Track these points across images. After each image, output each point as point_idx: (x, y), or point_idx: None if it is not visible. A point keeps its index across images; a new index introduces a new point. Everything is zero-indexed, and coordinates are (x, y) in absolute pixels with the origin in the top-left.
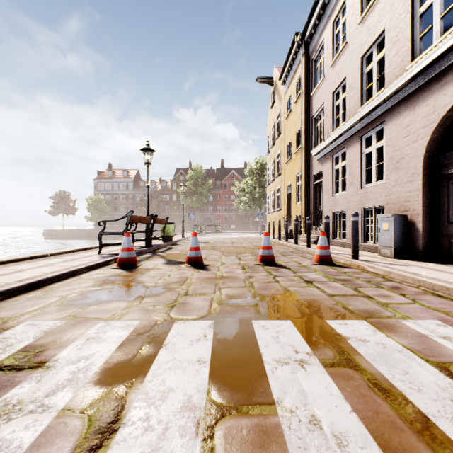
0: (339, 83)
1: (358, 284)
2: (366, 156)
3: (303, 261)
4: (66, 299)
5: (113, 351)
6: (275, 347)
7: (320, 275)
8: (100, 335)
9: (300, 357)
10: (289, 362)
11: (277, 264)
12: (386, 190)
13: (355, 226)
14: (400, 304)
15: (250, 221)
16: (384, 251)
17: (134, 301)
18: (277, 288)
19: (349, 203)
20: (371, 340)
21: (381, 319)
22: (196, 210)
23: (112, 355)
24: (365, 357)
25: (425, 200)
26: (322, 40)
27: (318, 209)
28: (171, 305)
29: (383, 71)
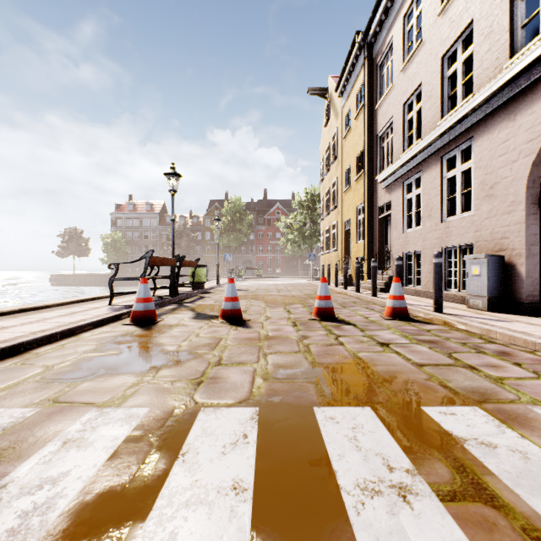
0: (412, 91)
1: (451, 347)
2: (448, 181)
3: (370, 315)
4: (51, 372)
5: (100, 467)
6: (355, 458)
7: (396, 335)
8: (85, 434)
9: (397, 478)
10: (381, 491)
11: (338, 319)
12: (475, 224)
13: (438, 270)
14: (520, 380)
15: (299, 264)
16: (474, 302)
17: (146, 375)
18: (343, 354)
19: (425, 241)
20: (500, 443)
21: (501, 405)
22: (234, 251)
23: (96, 475)
24: (502, 480)
25: (528, 236)
26: (390, 39)
27: (385, 248)
28: (197, 381)
29: (471, 73)
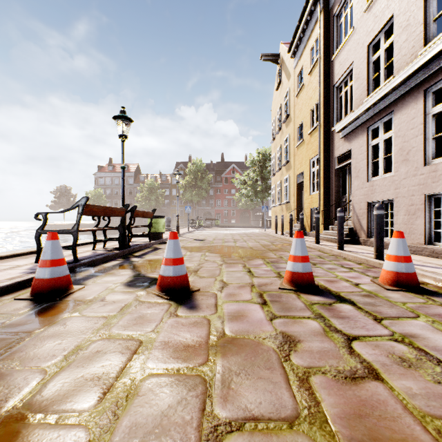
0: (380, 27)
1: None
2: (433, 117)
3: (357, 279)
4: None
5: None
6: None
7: None
8: None
9: None
10: None
11: (319, 287)
12: None
13: None
14: None
15: (251, 216)
16: None
17: None
18: (417, 438)
19: (399, 188)
20: None
21: None
22: (196, 204)
23: None
24: None
25: None
26: None
27: (342, 199)
28: None
29: None
